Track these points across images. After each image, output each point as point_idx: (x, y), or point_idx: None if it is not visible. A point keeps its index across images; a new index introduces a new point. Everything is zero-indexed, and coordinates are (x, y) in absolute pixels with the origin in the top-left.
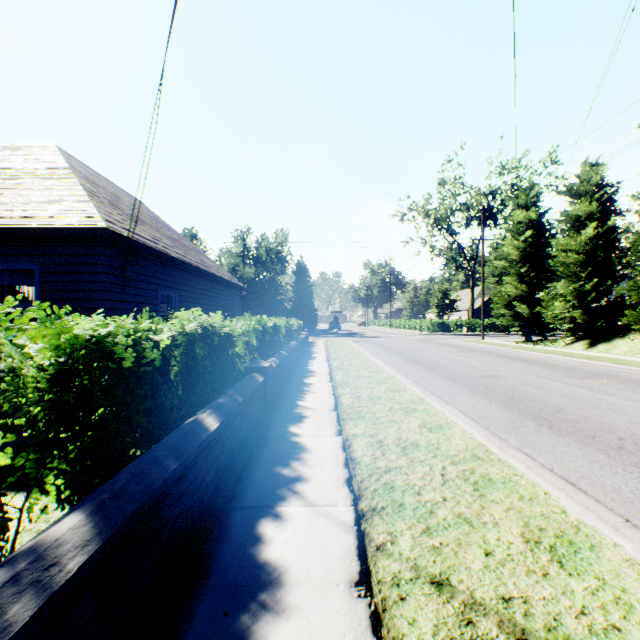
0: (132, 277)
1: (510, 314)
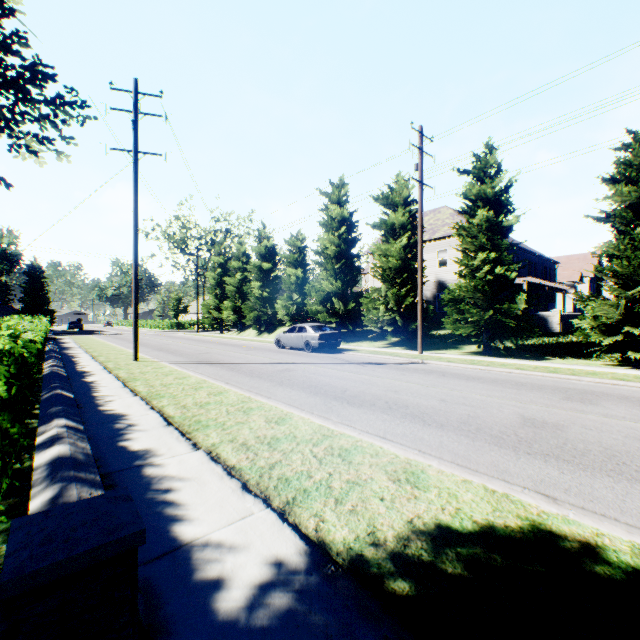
0: None
1: (213, 317)
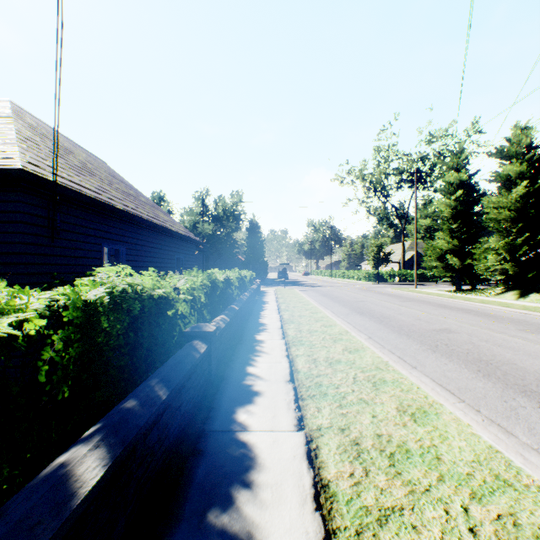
0: (65, 228)
1: (441, 266)
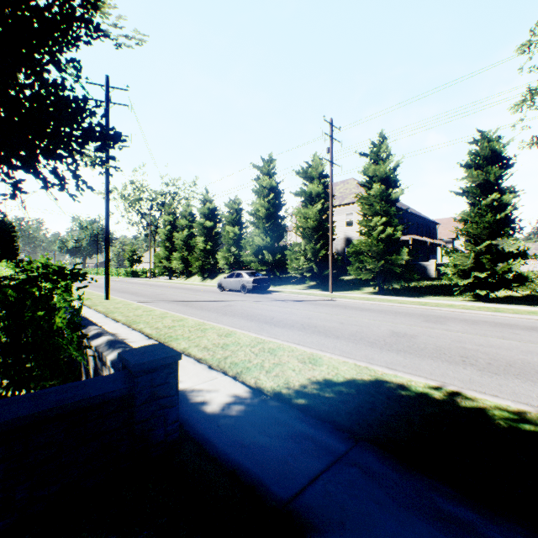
0: None
1: (164, 266)
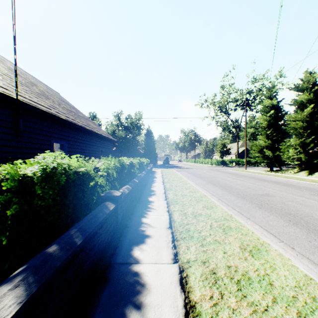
0: (26, 130)
1: (261, 156)
